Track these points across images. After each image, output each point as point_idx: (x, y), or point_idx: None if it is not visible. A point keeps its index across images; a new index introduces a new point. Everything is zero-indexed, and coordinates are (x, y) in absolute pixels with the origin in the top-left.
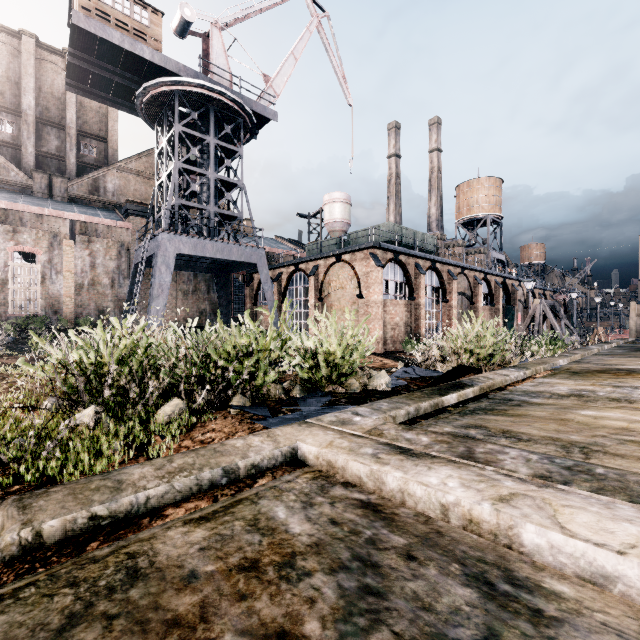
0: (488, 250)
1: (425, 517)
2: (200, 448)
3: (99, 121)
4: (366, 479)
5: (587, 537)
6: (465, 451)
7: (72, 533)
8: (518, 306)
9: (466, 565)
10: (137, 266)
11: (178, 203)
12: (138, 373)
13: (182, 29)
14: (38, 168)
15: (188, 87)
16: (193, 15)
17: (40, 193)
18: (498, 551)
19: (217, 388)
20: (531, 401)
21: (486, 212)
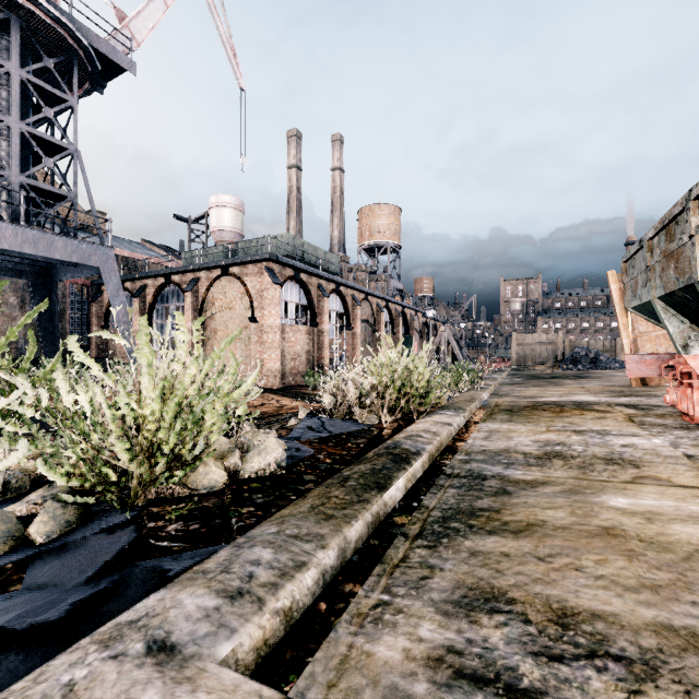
0: (389, 278)
1: None
2: None
3: None
4: None
5: None
6: None
7: None
8: (415, 335)
9: None
10: None
11: None
12: None
13: None
14: None
15: None
16: None
17: None
18: None
19: None
20: (513, 477)
21: (387, 240)
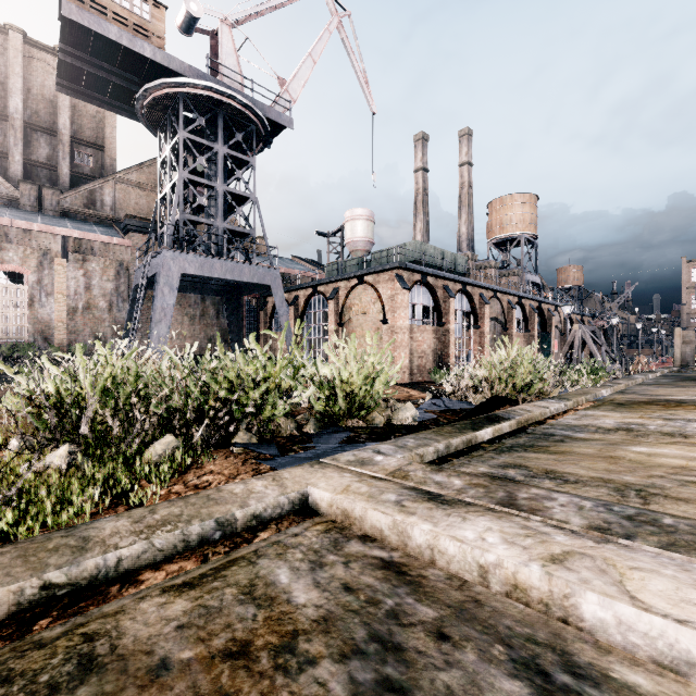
0: (522, 272)
1: (459, 580)
2: (191, 495)
3: (96, 127)
4: (388, 532)
5: (665, 611)
6: (505, 497)
7: (17, 607)
8: (554, 333)
9: (512, 647)
10: (137, 288)
11: (183, 218)
12: (126, 406)
13: (188, 25)
14: (26, 178)
15: (194, 89)
16: (200, 10)
17: (29, 206)
18: (551, 626)
19: (217, 423)
20: (575, 436)
21: (520, 231)
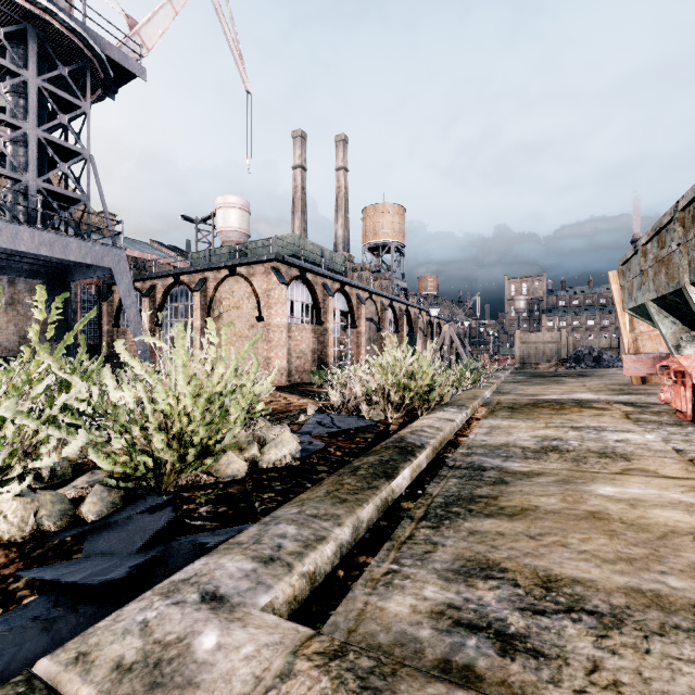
0: (393, 277)
1: None
2: None
3: None
4: None
5: None
6: None
7: None
8: (419, 334)
9: None
10: None
11: None
12: None
13: None
14: None
15: None
16: None
17: None
18: None
19: None
20: (511, 468)
21: (391, 239)
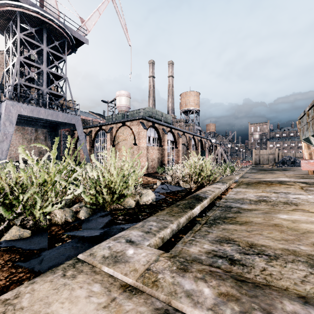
0: (194, 125)
1: None
2: None
3: None
4: None
5: None
6: None
7: None
8: (206, 150)
9: None
10: None
11: (20, 83)
12: None
13: None
14: None
15: (27, 11)
16: None
17: None
18: None
19: None
20: (243, 207)
21: (193, 107)
